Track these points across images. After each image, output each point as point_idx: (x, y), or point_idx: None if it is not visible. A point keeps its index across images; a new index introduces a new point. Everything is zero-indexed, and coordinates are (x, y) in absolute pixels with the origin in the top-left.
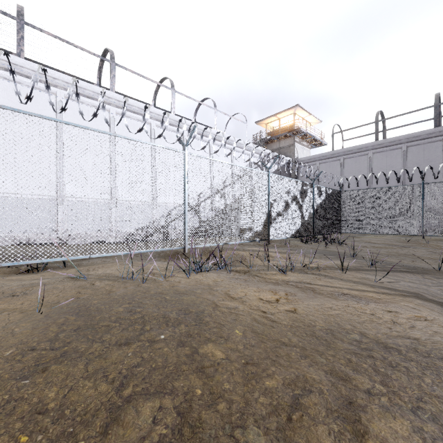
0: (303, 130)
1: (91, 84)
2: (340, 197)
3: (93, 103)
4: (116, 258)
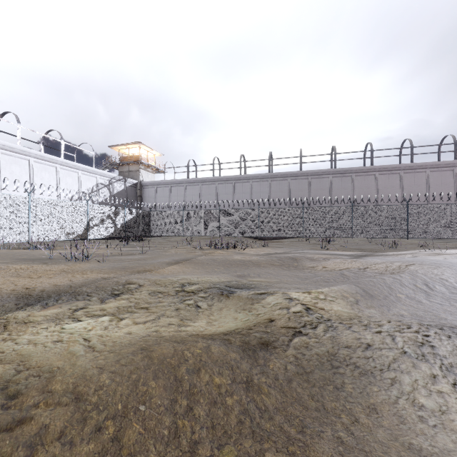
0: (145, 162)
1: None
2: (150, 215)
3: None
4: None
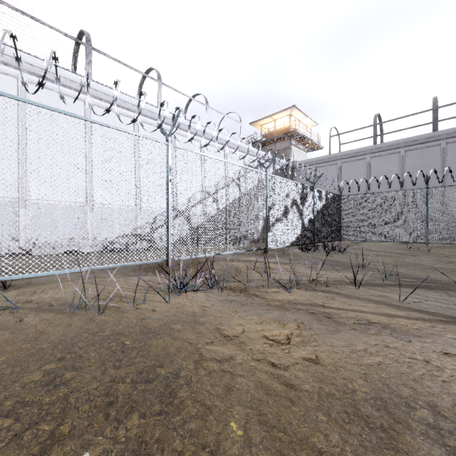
0: (300, 132)
1: (61, 69)
2: (340, 202)
3: (64, 91)
4: (86, 272)
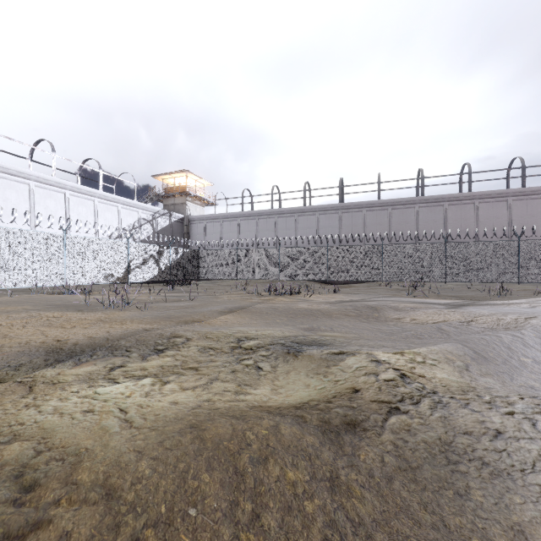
0: (192, 193)
1: None
2: (198, 254)
3: None
4: None
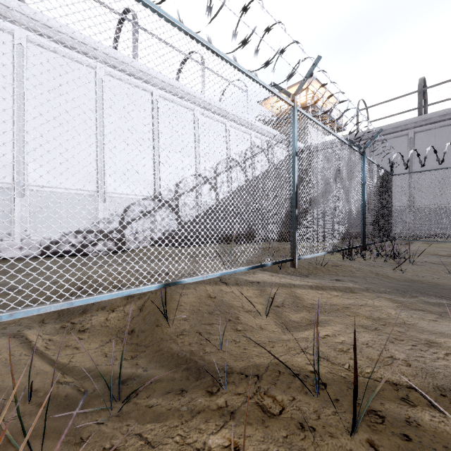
0: (319, 107)
1: None
2: (391, 184)
3: None
4: None
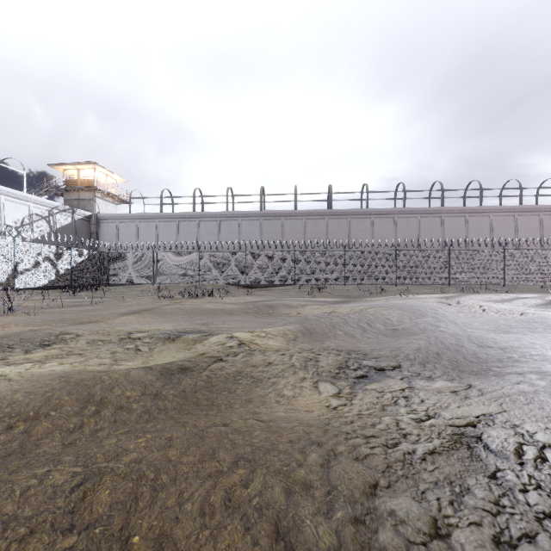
0: (102, 189)
1: None
2: (108, 257)
3: None
4: None
